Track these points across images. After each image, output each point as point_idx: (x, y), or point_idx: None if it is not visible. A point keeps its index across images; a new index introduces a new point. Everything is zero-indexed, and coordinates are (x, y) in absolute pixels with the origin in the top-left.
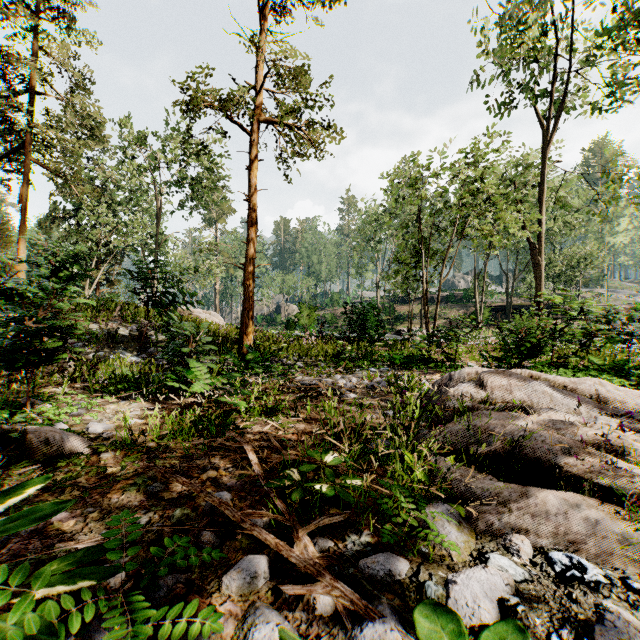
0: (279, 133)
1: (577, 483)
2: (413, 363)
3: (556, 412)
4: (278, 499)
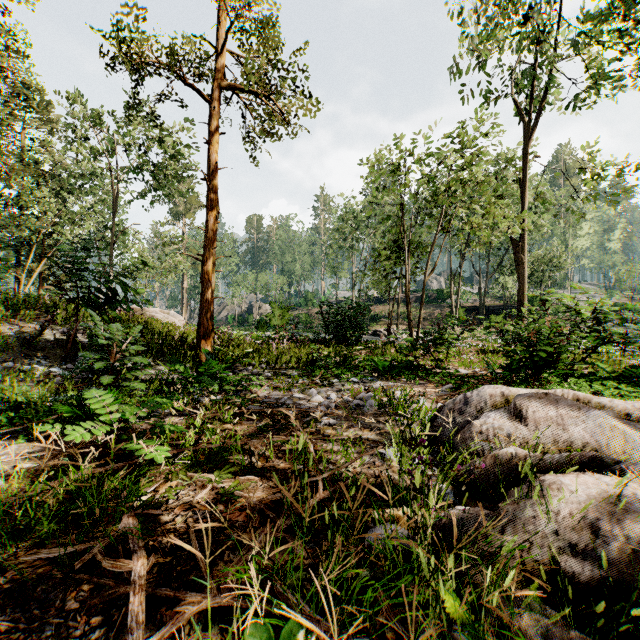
0: (245, 106)
1: None
2: (400, 371)
3: None
4: None
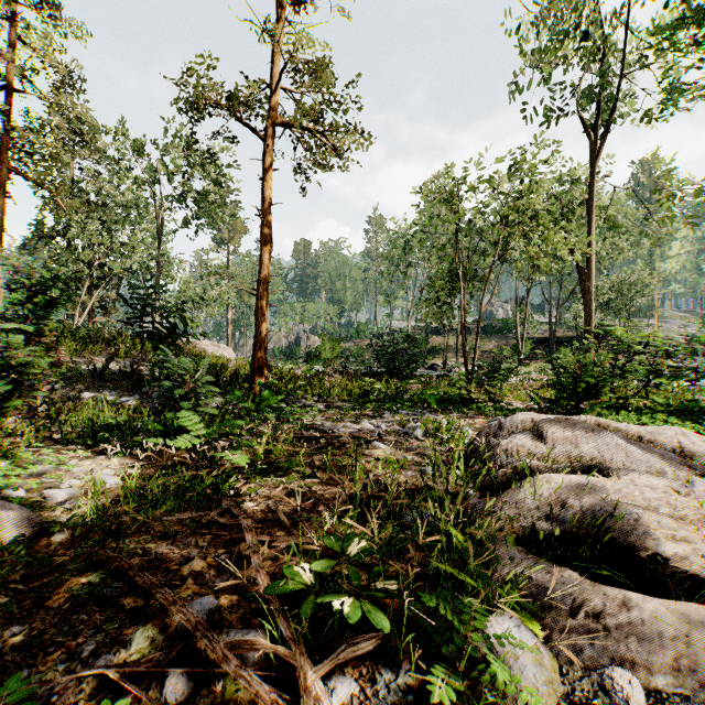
0: (297, 139)
1: (688, 582)
2: (451, 404)
3: (639, 474)
4: (281, 613)
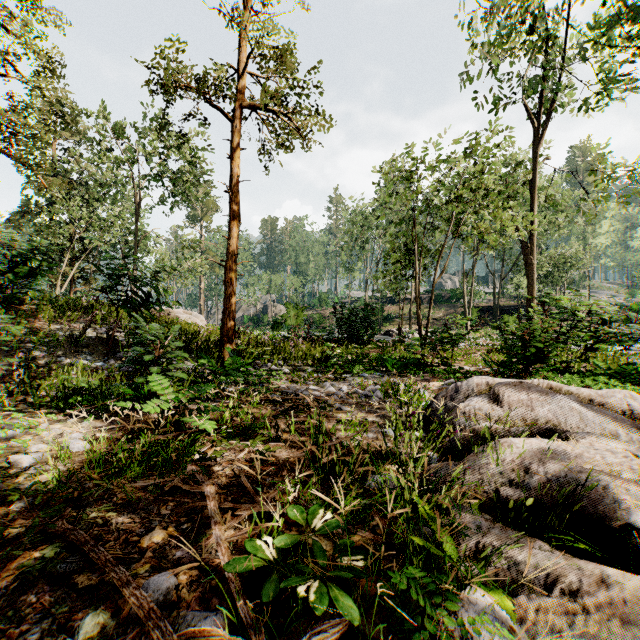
0: (264, 121)
1: None
2: (407, 367)
3: (596, 437)
4: (241, 594)
